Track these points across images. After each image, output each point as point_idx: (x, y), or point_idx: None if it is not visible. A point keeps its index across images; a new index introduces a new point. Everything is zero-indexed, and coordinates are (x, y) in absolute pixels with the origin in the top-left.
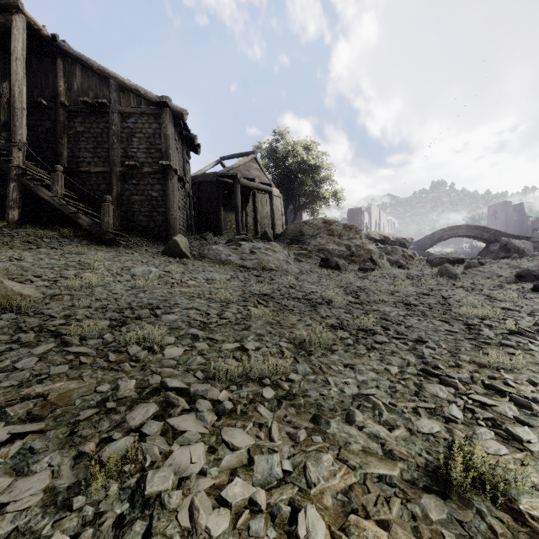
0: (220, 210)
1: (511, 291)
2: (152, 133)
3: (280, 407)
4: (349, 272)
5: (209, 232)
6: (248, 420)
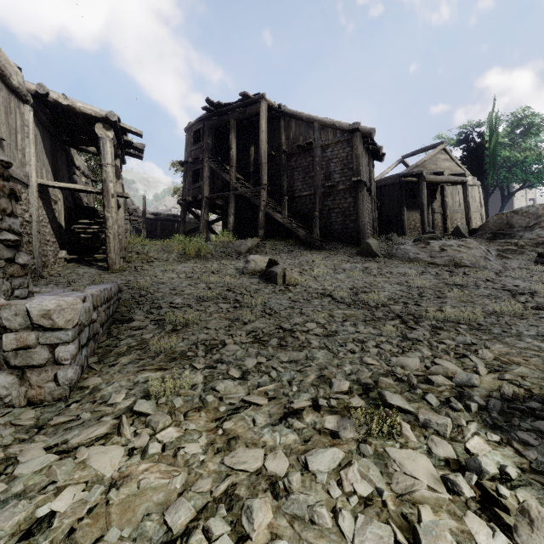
0: (403, 210)
1: None
2: (345, 156)
3: (471, 331)
4: None
5: (392, 233)
6: (450, 332)
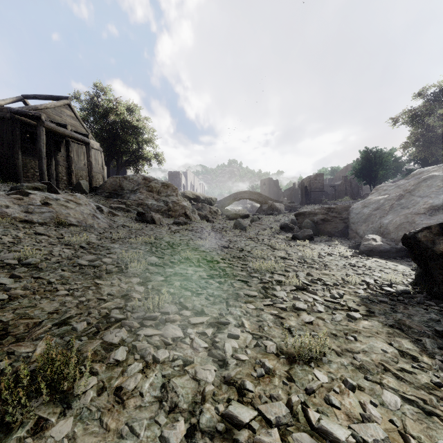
0: (16, 153)
1: (281, 240)
2: None
3: None
4: (164, 226)
5: None
6: None
